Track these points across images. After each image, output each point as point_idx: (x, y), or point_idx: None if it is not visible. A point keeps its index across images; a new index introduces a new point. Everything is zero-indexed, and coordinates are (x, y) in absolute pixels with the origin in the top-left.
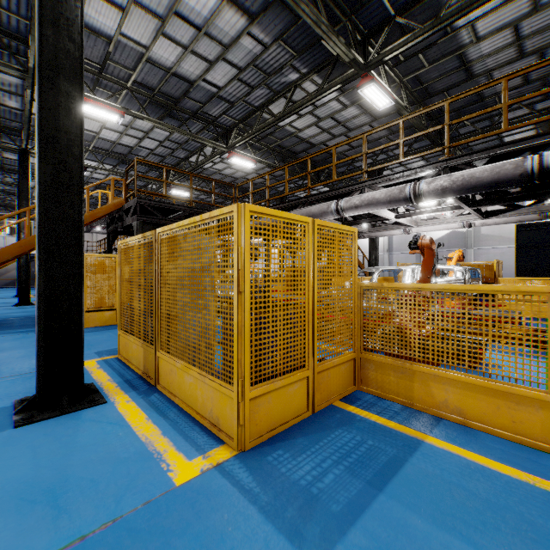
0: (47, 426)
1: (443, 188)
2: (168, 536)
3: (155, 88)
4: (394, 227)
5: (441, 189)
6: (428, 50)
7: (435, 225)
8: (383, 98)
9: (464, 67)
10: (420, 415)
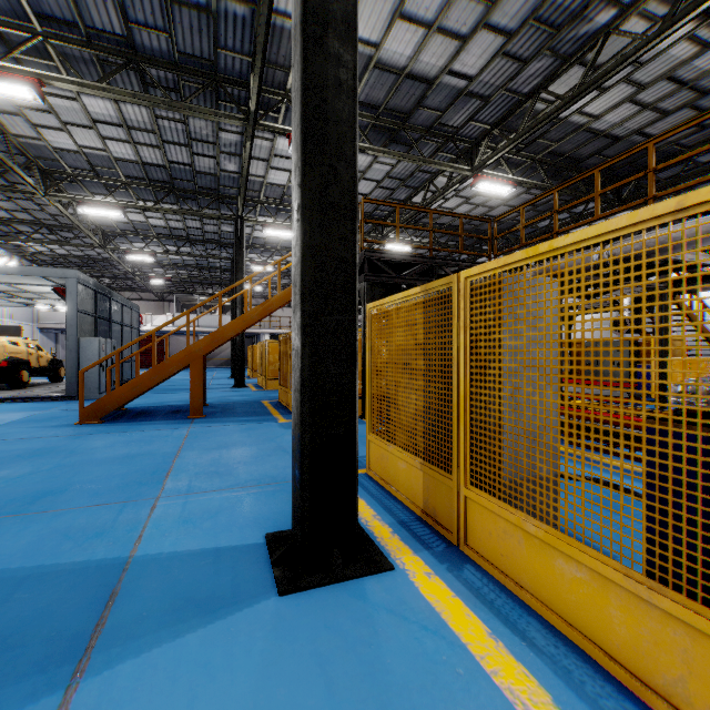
0: (323, 605)
1: None
2: None
3: (381, 105)
4: None
5: None
6: None
7: None
8: None
9: None
10: None
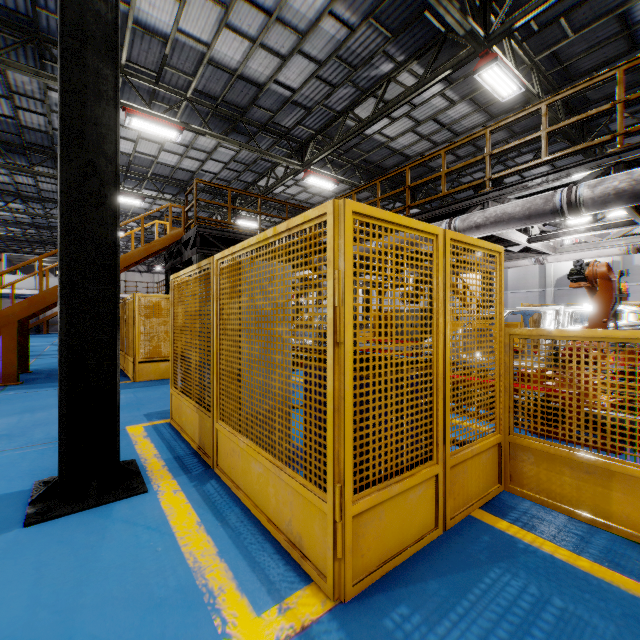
0: (65, 527)
1: (616, 192)
2: None
3: (219, 97)
4: (522, 255)
5: (613, 193)
6: (574, 12)
7: (582, 251)
8: (509, 83)
9: (626, 33)
10: (628, 548)
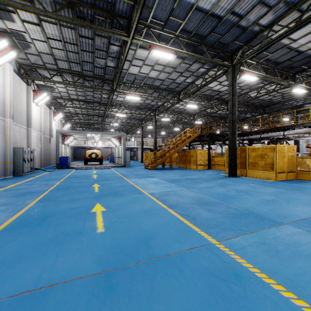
0: (237, 178)
1: None
2: (273, 182)
3: (207, 94)
4: (307, 136)
5: None
6: None
7: None
8: (302, 91)
9: None
10: None
